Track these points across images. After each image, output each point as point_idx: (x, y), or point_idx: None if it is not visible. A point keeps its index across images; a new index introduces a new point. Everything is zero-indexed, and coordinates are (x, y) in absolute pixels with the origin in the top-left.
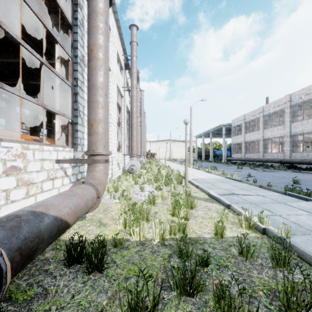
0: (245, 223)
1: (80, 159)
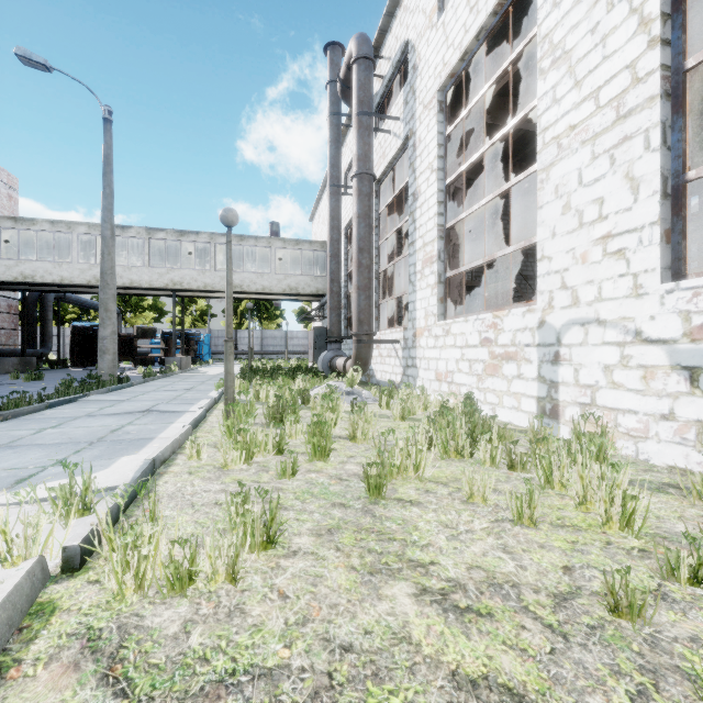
0: (238, 385)
1: (389, 339)
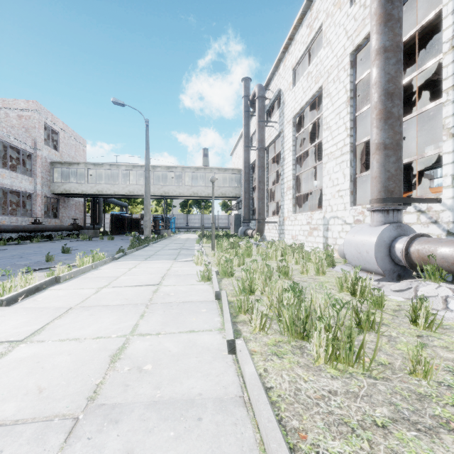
0: (205, 241)
1: (272, 221)
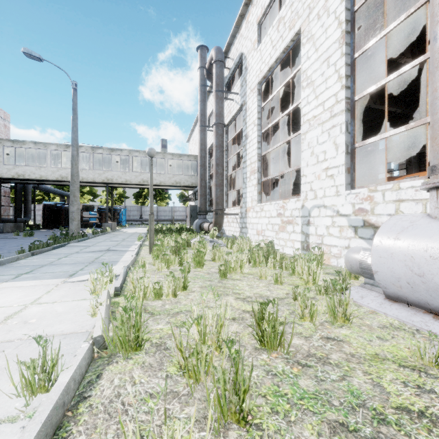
0: None
1: (232, 213)
